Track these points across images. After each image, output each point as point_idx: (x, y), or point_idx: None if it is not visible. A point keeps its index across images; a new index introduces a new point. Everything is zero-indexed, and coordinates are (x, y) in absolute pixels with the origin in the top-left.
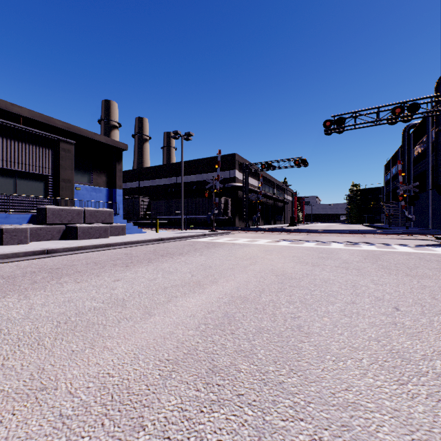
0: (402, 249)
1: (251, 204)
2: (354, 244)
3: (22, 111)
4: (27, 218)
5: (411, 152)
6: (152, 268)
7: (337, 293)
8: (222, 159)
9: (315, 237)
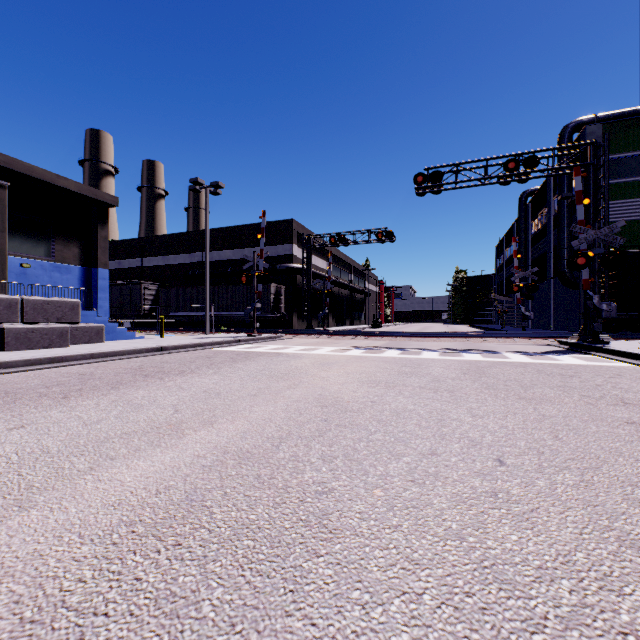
0: (516, 358)
1: (316, 295)
2: (454, 352)
3: None
4: None
5: (529, 228)
6: (110, 399)
7: (412, 435)
8: (273, 227)
9: (402, 343)
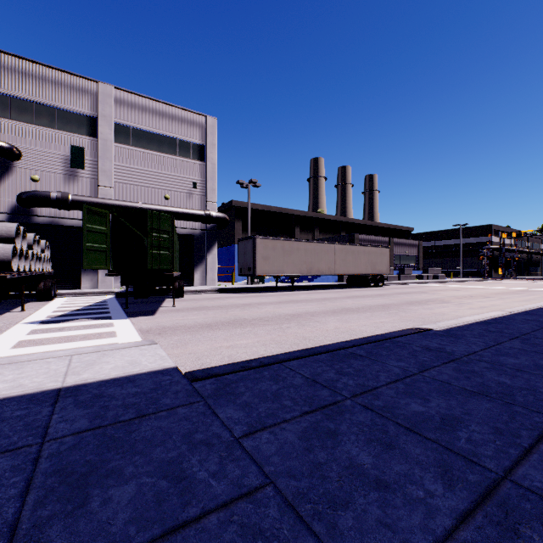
0: None
1: (507, 261)
2: None
3: (382, 225)
4: (421, 272)
5: None
6: (495, 284)
7: None
8: (479, 228)
9: None
